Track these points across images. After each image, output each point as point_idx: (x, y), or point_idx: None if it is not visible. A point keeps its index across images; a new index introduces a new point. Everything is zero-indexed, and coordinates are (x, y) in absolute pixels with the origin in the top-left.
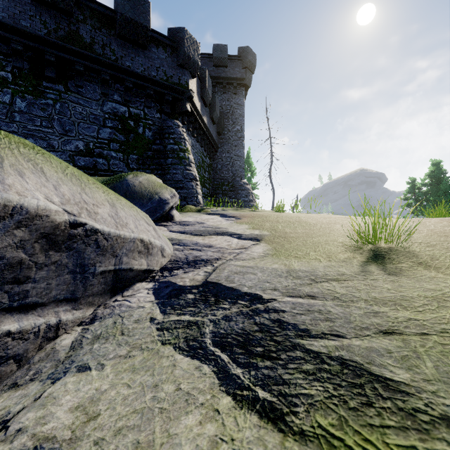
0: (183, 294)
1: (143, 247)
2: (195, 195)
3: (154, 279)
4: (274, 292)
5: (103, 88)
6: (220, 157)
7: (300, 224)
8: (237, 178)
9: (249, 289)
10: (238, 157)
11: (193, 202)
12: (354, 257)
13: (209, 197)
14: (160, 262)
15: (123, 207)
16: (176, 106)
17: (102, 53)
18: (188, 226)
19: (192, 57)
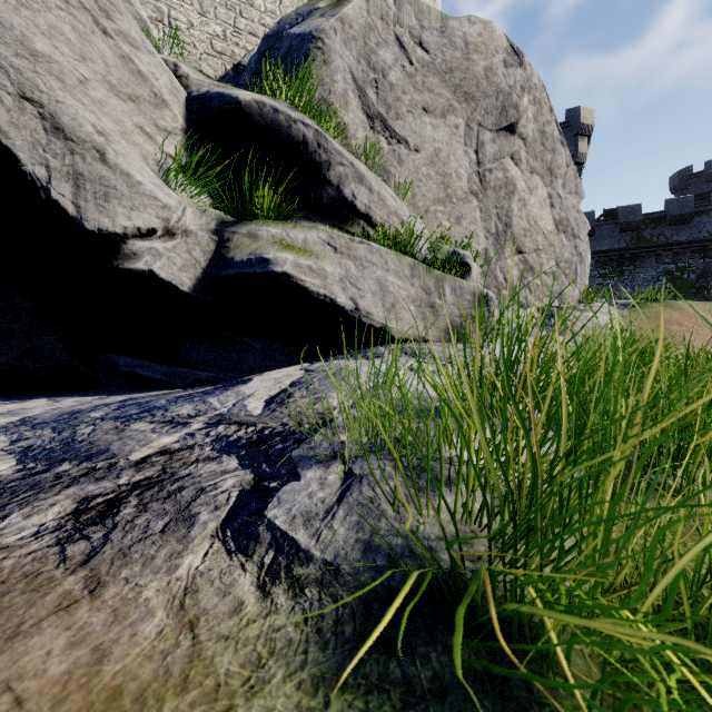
0: None
1: None
2: None
3: None
4: None
5: (657, 259)
6: None
7: None
8: None
9: None
10: None
11: None
12: None
13: None
14: None
15: None
16: None
17: (657, 241)
18: None
19: None
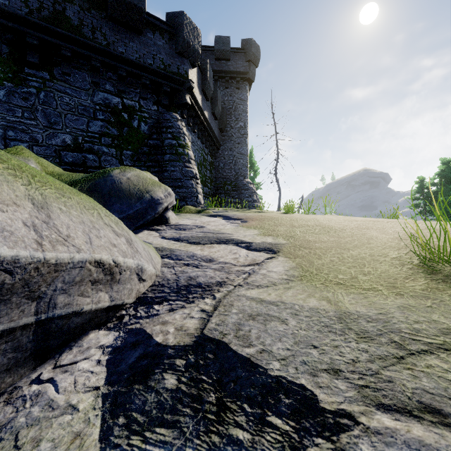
0: (158, 373)
1: (103, 272)
2: (195, 195)
3: (120, 323)
4: (336, 380)
5: (93, 77)
6: (222, 155)
7: (323, 229)
8: (240, 177)
9: (283, 366)
10: (241, 155)
11: (193, 202)
12: (439, 289)
13: (211, 197)
14: (136, 290)
15: (68, 209)
16: (174, 98)
17: (91, 37)
18: (184, 231)
19: (192, 44)
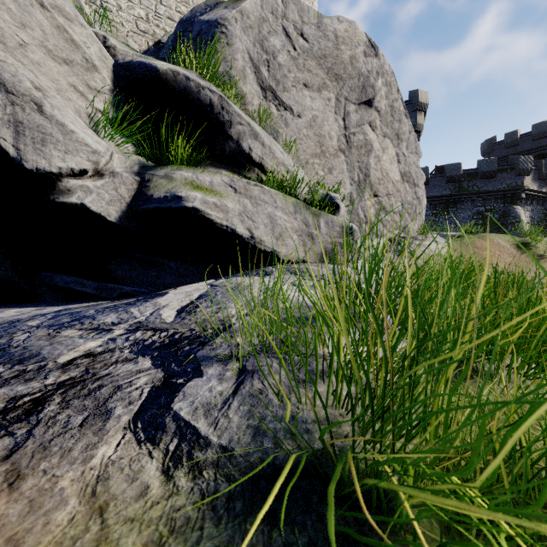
0: None
1: None
2: None
3: None
4: None
5: (472, 203)
6: None
7: None
8: None
9: None
10: None
11: None
12: None
13: None
14: None
15: None
16: (514, 196)
17: (472, 190)
18: None
19: (525, 168)
